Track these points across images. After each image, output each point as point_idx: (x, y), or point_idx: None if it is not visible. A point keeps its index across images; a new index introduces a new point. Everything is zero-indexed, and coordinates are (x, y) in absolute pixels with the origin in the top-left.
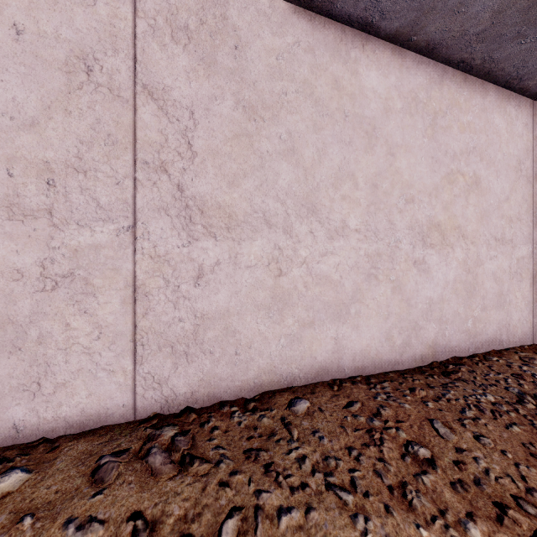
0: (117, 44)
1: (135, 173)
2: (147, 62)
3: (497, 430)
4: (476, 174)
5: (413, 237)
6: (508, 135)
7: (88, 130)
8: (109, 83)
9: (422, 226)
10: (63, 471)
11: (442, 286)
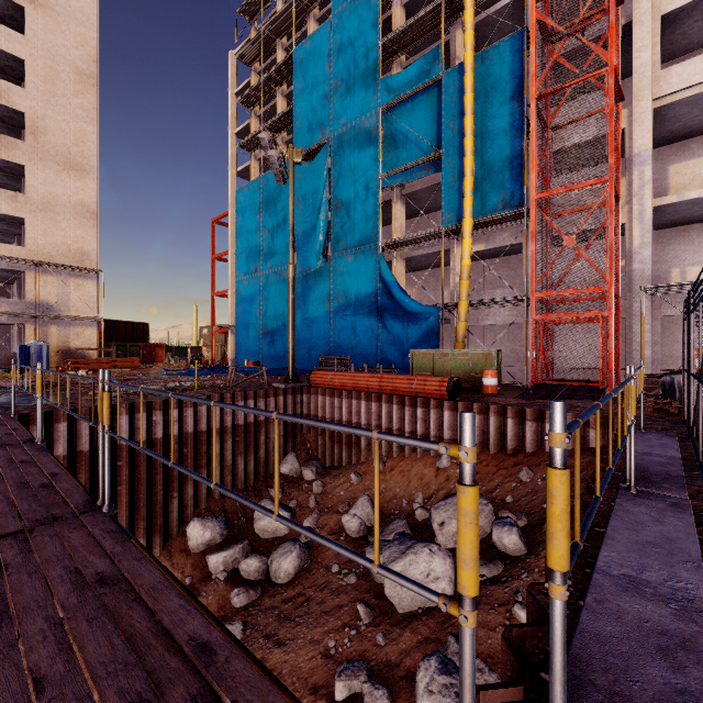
0: None
1: None
2: None
3: None
4: None
5: None
6: None
7: None
8: None
9: None
10: None
11: None
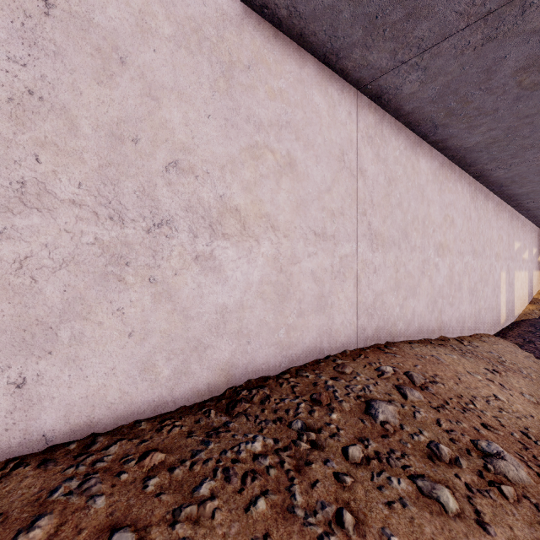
0: None
1: None
2: None
3: (228, 519)
4: (290, 154)
5: (193, 223)
6: (329, 119)
7: None
8: None
9: (210, 208)
10: None
11: (242, 289)
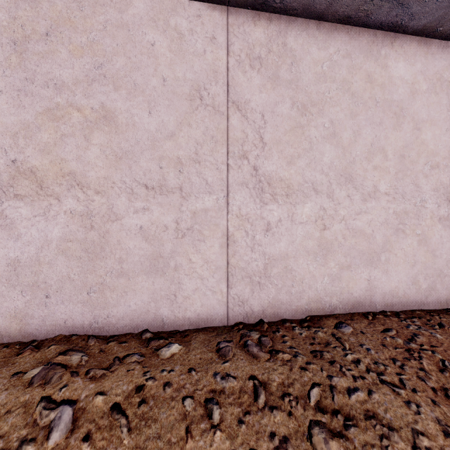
0: (217, 77)
1: (228, 160)
2: (235, 85)
3: None
4: None
5: (438, 198)
6: None
7: (201, 135)
8: (213, 103)
9: (447, 187)
10: (198, 348)
11: None
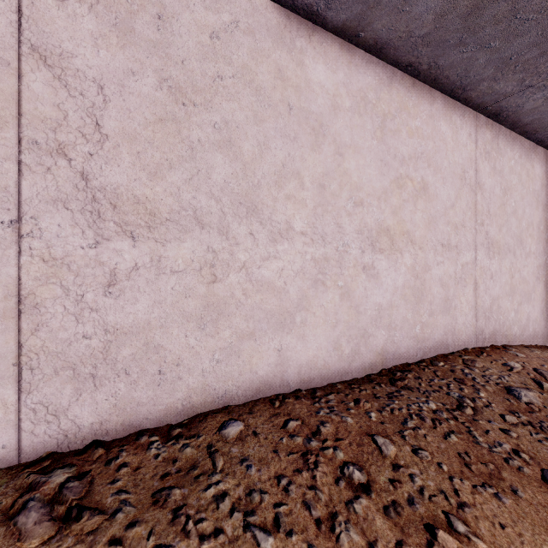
0: None
1: (20, 154)
2: (37, 18)
3: (435, 440)
4: (424, 179)
5: (362, 242)
6: (453, 143)
7: None
8: None
9: (371, 230)
10: None
11: (391, 292)
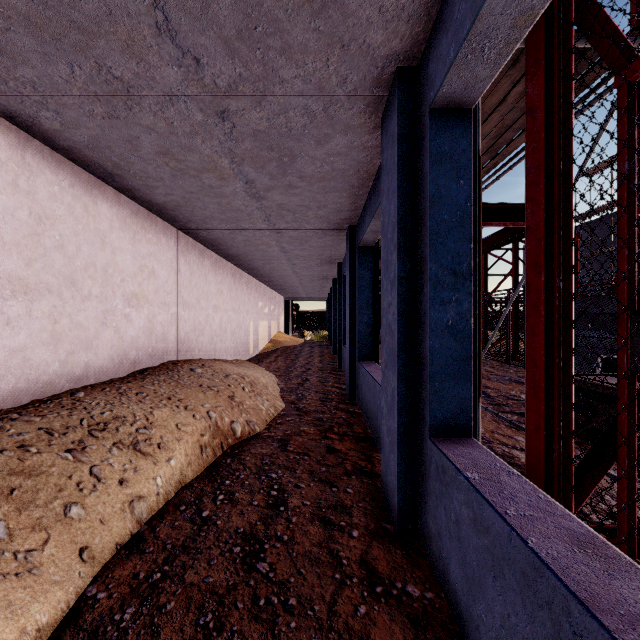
0: None
1: None
2: None
3: (167, 384)
4: (153, 267)
5: (124, 301)
6: (167, 247)
7: None
8: None
9: (129, 295)
10: None
11: (138, 329)
